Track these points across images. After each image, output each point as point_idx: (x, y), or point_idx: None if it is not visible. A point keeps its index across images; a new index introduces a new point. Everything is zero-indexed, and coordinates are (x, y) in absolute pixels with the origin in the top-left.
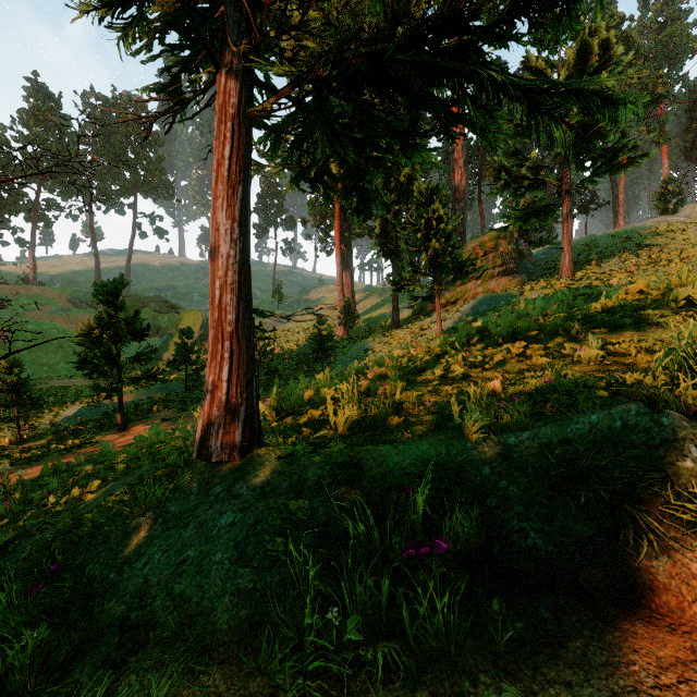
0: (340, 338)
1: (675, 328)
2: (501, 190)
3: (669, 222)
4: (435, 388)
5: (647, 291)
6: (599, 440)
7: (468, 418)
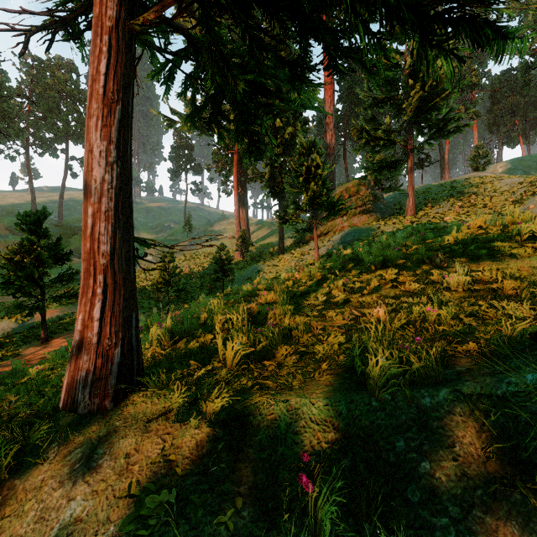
0: (237, 261)
1: (527, 259)
2: (363, 147)
3: (481, 177)
4: (319, 313)
5: (485, 226)
6: None
7: (373, 372)
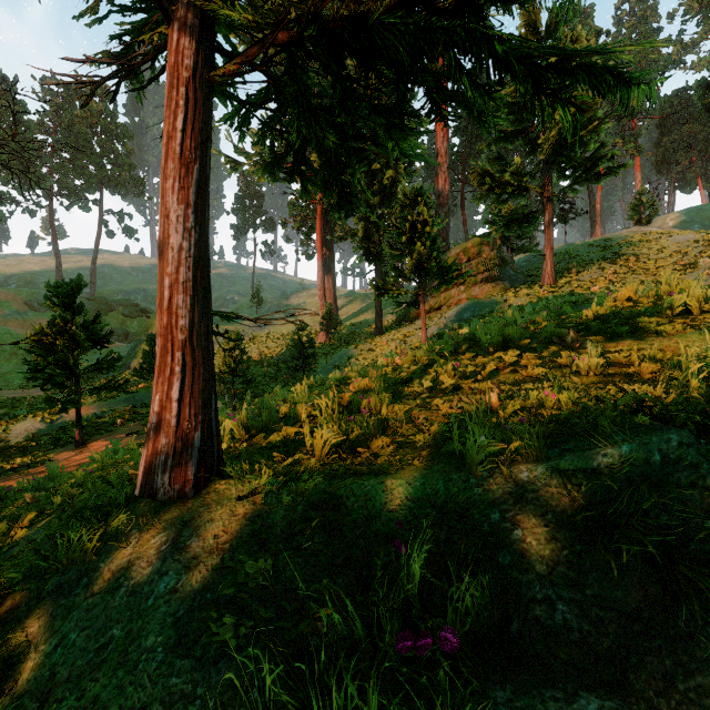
0: (322, 344)
1: (675, 337)
2: (485, 195)
3: (643, 232)
4: (423, 402)
5: (636, 298)
6: (635, 478)
7: (471, 448)
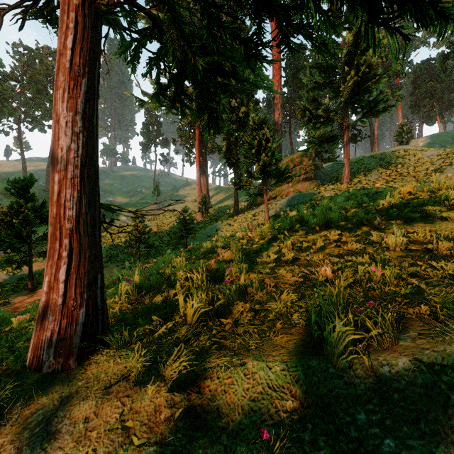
0: (199, 221)
1: None
2: (306, 123)
3: (405, 149)
4: (271, 269)
5: (414, 192)
6: None
7: (331, 339)
